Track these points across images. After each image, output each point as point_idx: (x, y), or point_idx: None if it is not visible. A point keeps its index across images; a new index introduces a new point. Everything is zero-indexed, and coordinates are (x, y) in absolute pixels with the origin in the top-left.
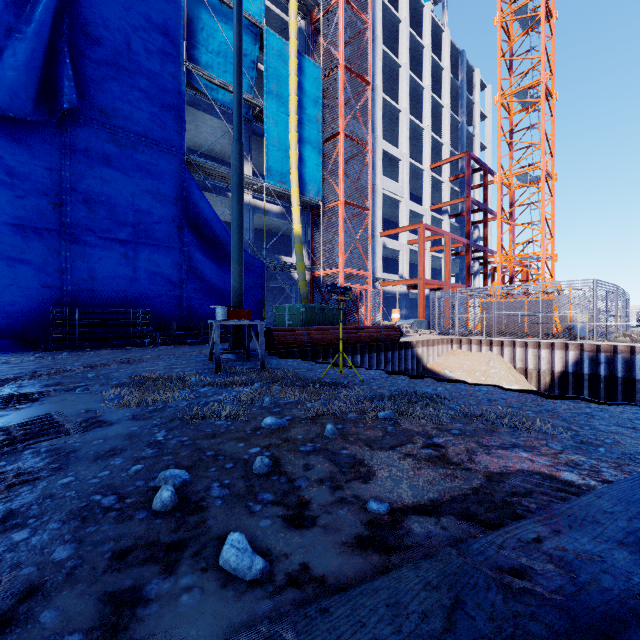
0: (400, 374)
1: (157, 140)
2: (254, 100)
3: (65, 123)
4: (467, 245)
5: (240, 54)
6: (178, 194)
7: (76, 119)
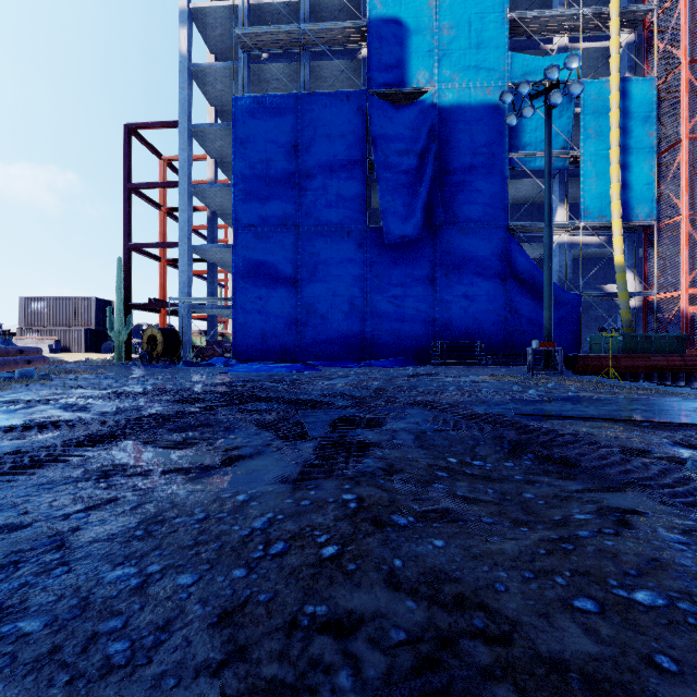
0: (668, 385)
1: (488, 221)
2: (569, 153)
3: (436, 231)
4: None
5: (549, 166)
6: (502, 255)
7: (441, 227)
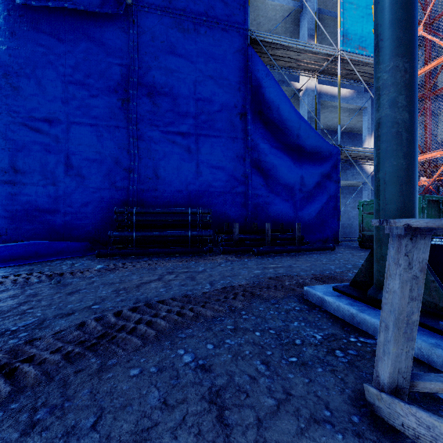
0: None
1: (219, 18)
2: None
3: (132, 15)
4: None
5: None
6: (241, 76)
7: (142, 9)
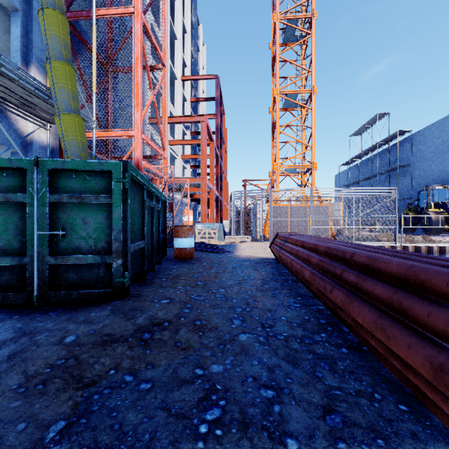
0: None
1: None
2: None
3: None
4: (216, 158)
5: None
6: None
7: None
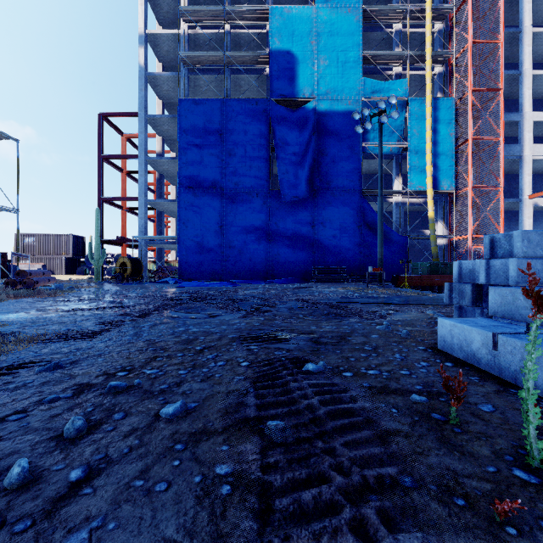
0: (436, 292)
1: (349, 188)
2: (401, 144)
3: (315, 194)
4: None
5: (381, 159)
6: (358, 210)
7: (319, 191)
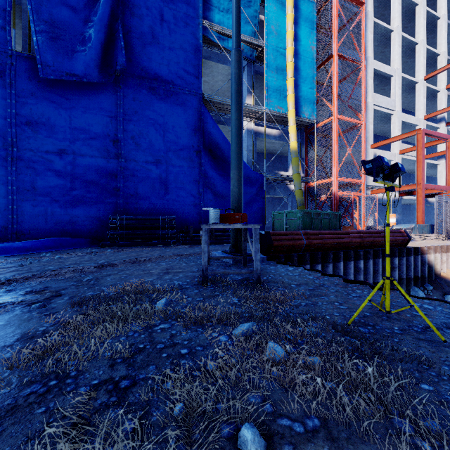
0: None
1: (181, 85)
2: (256, 41)
3: (120, 82)
4: None
5: None
6: (196, 126)
7: (127, 78)
